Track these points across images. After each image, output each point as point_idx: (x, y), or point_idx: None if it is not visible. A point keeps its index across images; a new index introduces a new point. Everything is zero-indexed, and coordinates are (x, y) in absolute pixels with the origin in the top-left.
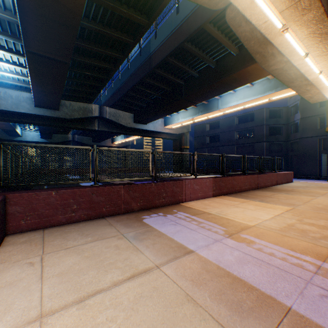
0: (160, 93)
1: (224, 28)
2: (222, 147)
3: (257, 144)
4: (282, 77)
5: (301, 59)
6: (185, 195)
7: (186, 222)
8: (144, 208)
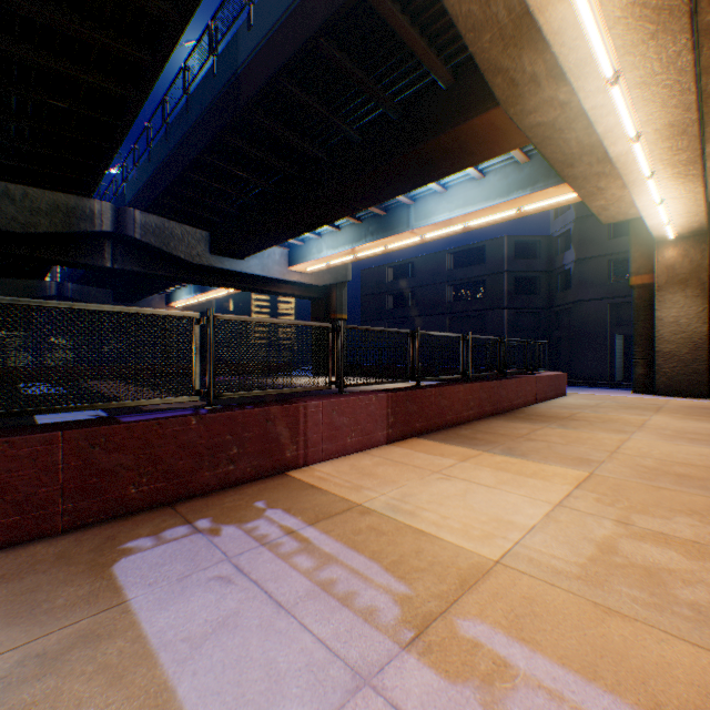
0: (270, 180)
1: (418, 10)
2: (419, 318)
3: (491, 313)
4: (551, 148)
5: (601, 92)
6: (306, 444)
7: (274, 564)
8: (156, 501)
